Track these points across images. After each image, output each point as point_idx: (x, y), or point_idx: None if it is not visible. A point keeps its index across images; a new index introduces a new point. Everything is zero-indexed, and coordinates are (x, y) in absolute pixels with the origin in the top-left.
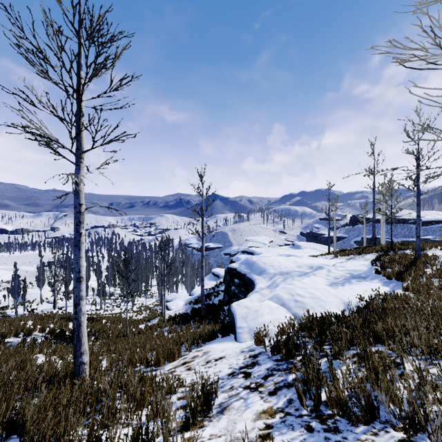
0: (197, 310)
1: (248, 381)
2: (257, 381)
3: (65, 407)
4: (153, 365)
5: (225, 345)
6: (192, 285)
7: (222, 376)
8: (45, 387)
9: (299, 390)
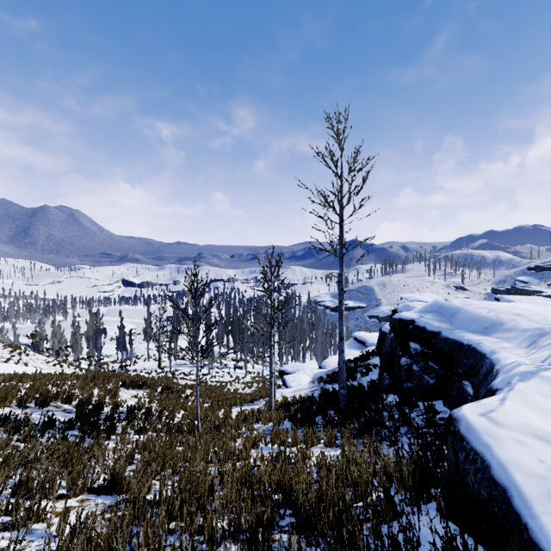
0: (331, 395)
1: None
2: None
3: None
4: None
5: None
6: (324, 355)
7: None
8: None
9: None
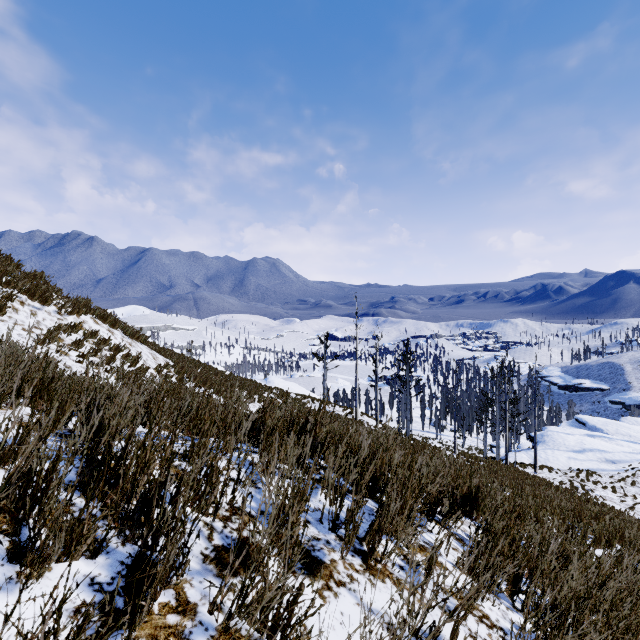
0: None
1: None
2: None
3: None
4: None
5: None
6: None
7: None
8: None
9: None
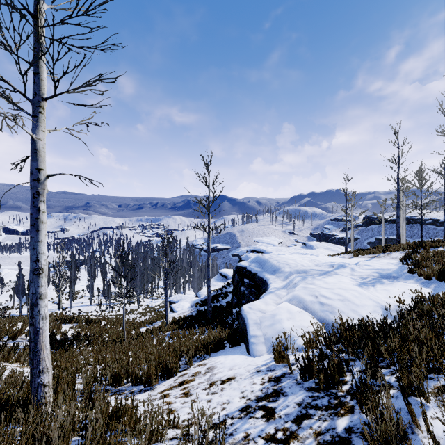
0: (203, 312)
1: (271, 426)
2: (286, 427)
3: None
4: (143, 384)
5: (235, 359)
6: (199, 286)
7: (232, 412)
8: None
9: None
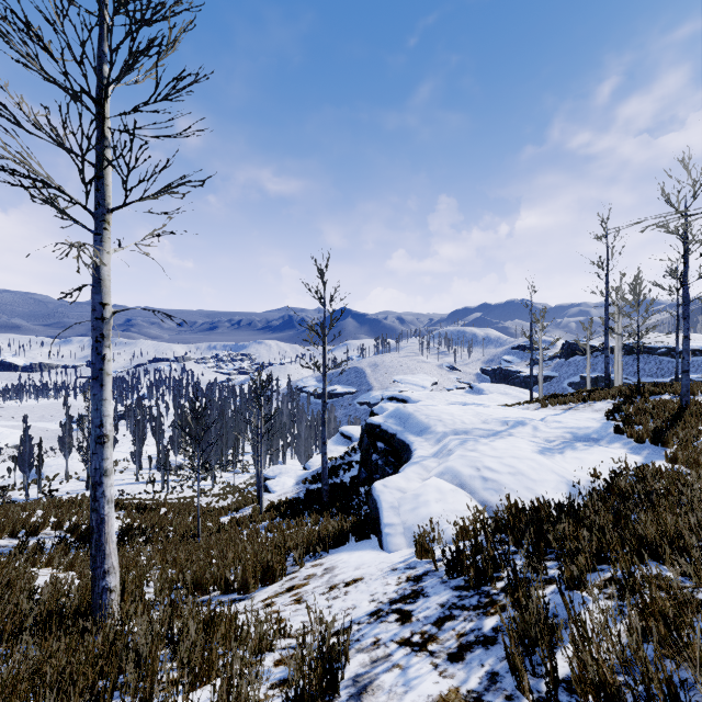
0: (316, 493)
1: (406, 629)
2: (425, 630)
3: (39, 694)
4: (237, 591)
5: (363, 556)
6: (308, 453)
7: (358, 618)
8: (37, 634)
9: (514, 659)
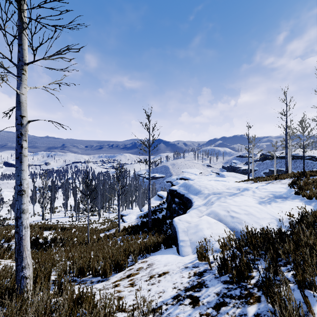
0: (145, 223)
1: (196, 311)
2: (208, 312)
3: None
4: (100, 276)
5: (168, 258)
6: (143, 204)
7: (166, 300)
8: None
9: None
